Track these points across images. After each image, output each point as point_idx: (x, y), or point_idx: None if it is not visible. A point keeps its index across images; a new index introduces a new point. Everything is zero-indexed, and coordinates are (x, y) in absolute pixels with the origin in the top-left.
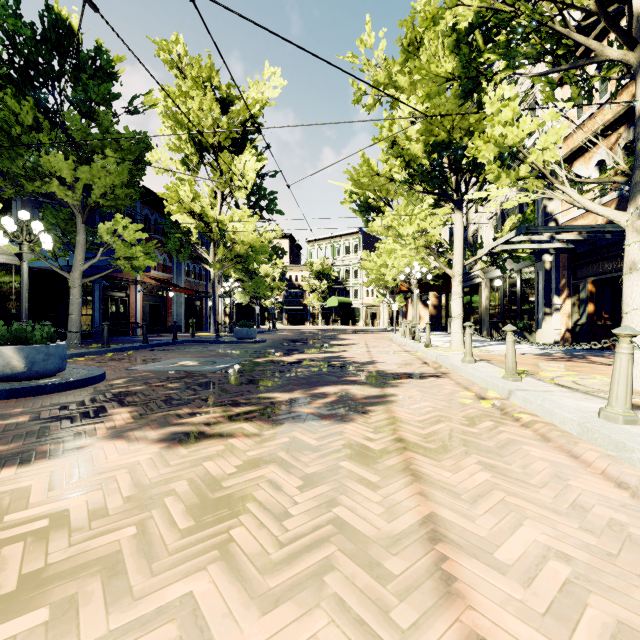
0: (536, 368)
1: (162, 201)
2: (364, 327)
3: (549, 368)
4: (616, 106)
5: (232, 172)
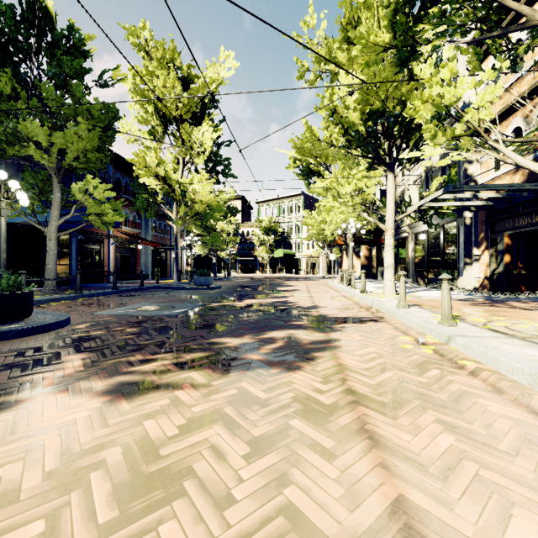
0: (465, 313)
1: (132, 166)
2: (305, 275)
3: (478, 313)
4: (531, 79)
5: (192, 141)
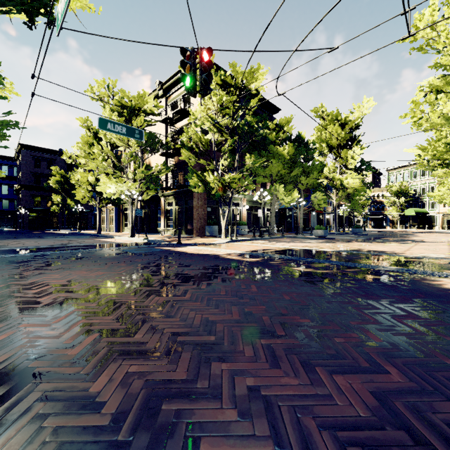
0: None
1: None
2: (439, 230)
3: None
4: None
5: (346, 156)
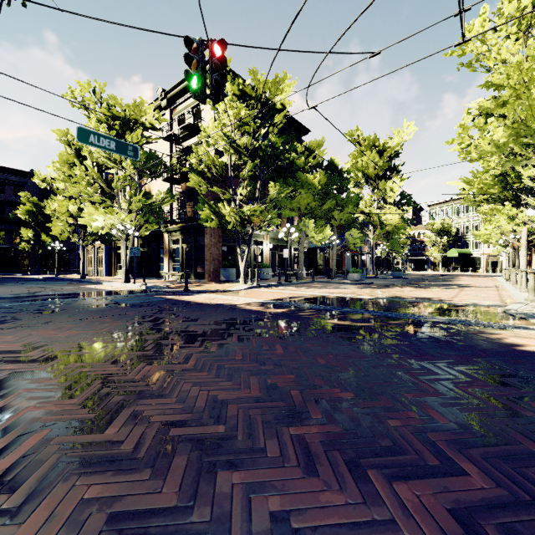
0: None
1: None
2: (484, 273)
3: None
4: None
5: (385, 188)
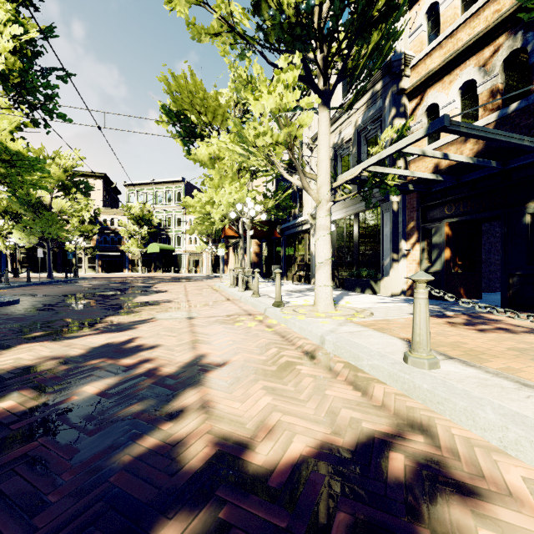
0: None
1: None
2: (187, 274)
3: None
4: (493, 12)
5: None
